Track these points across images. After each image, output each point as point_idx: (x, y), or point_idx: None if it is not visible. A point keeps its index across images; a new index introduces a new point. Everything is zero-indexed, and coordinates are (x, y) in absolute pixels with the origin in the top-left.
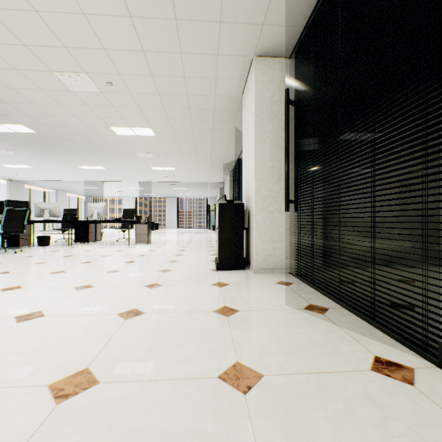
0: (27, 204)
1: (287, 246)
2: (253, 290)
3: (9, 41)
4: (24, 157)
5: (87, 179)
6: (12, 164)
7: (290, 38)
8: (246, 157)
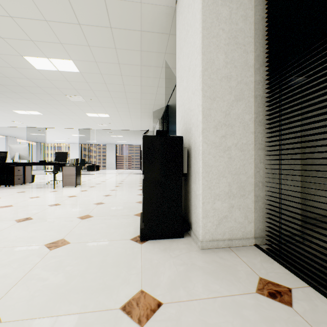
0: None
1: (251, 202)
2: None
3: None
4: None
5: (29, 125)
6: None
7: None
8: (183, 75)
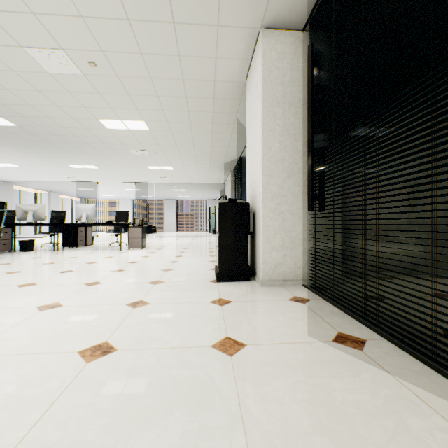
0: (4, 204)
1: (300, 253)
2: (262, 310)
3: None
4: (8, 154)
5: (80, 179)
6: None
7: (305, 2)
8: (251, 150)
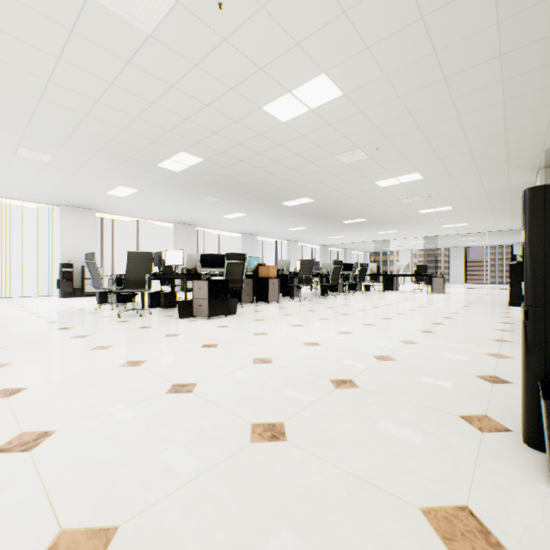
0: (367, 265)
1: None
2: None
3: (388, 196)
4: (346, 232)
5: (376, 239)
6: (334, 236)
7: None
8: None
